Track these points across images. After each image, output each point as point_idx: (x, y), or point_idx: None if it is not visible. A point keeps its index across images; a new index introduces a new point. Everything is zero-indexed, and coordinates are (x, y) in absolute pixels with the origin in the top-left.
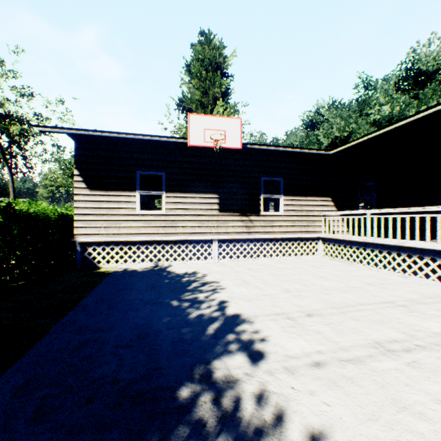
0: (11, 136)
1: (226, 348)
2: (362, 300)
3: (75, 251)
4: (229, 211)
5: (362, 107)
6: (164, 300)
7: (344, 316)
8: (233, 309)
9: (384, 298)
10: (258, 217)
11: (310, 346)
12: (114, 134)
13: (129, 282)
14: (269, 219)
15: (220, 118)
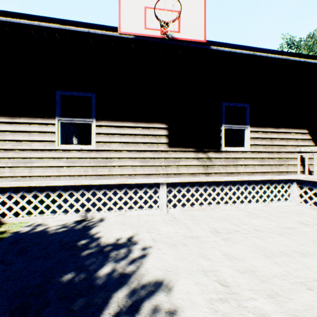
0: None
1: None
2: None
3: None
4: (181, 146)
5: None
6: None
7: None
8: None
9: None
10: (218, 153)
11: None
12: None
13: None
14: (232, 156)
15: None
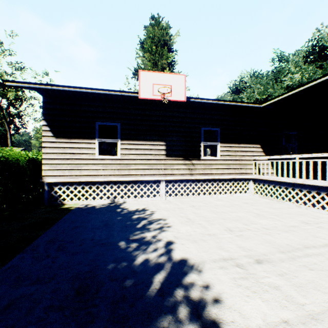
0: (9, 100)
1: (173, 313)
2: (306, 242)
3: (43, 190)
4: (175, 156)
5: (277, 76)
6: (113, 240)
7: (295, 263)
8: (179, 253)
9: (326, 239)
10: (198, 161)
11: (272, 311)
12: (74, 88)
13: (85, 219)
14: (208, 163)
15: (166, 74)
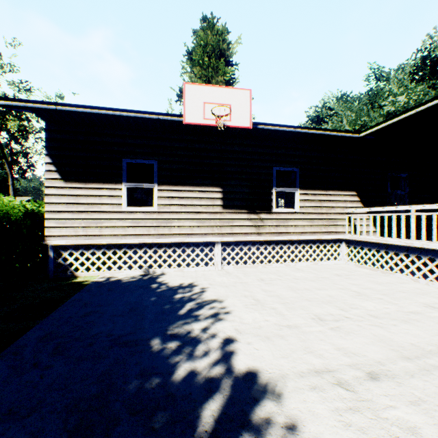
0: (12, 133)
1: None
2: None
3: (47, 257)
4: (235, 208)
5: (373, 99)
6: (141, 337)
7: (433, 381)
8: (244, 359)
9: None
10: (269, 215)
11: None
12: (89, 109)
13: (104, 301)
14: (283, 217)
15: (223, 88)
